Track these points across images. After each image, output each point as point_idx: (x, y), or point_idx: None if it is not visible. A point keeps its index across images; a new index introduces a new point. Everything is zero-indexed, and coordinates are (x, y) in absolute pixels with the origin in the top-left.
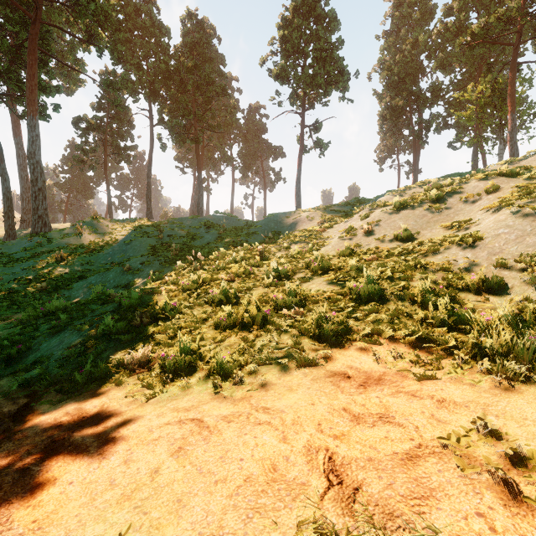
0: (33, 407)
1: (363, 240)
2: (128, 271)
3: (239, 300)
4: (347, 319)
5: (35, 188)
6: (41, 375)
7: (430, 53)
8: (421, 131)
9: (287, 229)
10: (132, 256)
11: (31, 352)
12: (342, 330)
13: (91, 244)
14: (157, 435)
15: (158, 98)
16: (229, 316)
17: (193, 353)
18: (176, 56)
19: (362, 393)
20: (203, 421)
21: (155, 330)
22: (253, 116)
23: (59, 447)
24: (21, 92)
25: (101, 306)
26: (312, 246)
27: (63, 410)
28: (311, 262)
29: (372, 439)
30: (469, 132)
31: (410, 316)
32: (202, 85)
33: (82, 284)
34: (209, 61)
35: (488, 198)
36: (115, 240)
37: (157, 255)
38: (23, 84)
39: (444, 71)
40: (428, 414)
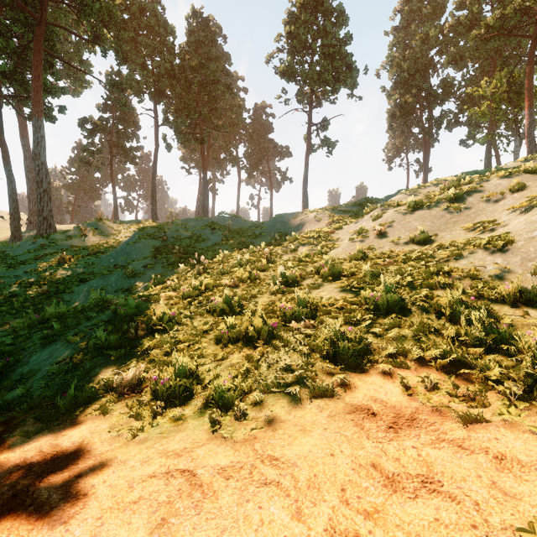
0: (5, 439)
1: (375, 243)
2: (130, 274)
3: (243, 309)
4: (365, 335)
5: (40, 189)
6: (22, 397)
7: (442, 48)
8: (432, 128)
9: (294, 231)
10: (135, 259)
11: (20, 365)
12: (361, 349)
13: (95, 246)
14: (137, 495)
15: (163, 98)
16: (232, 329)
17: (191, 374)
18: (181, 55)
19: (393, 439)
20: (195, 475)
21: (150, 344)
22: (259, 116)
23: (17, 507)
24: (27, 94)
25: (98, 313)
26: (321, 249)
27: (36, 447)
28: (321, 267)
29: (417, 521)
30: (481, 129)
31: (438, 332)
32: (207, 84)
33: (83, 287)
34: (215, 60)
35: (513, 197)
36: (120, 242)
37: (161, 258)
38: (29, 85)
39: (456, 66)
40: (487, 481)
